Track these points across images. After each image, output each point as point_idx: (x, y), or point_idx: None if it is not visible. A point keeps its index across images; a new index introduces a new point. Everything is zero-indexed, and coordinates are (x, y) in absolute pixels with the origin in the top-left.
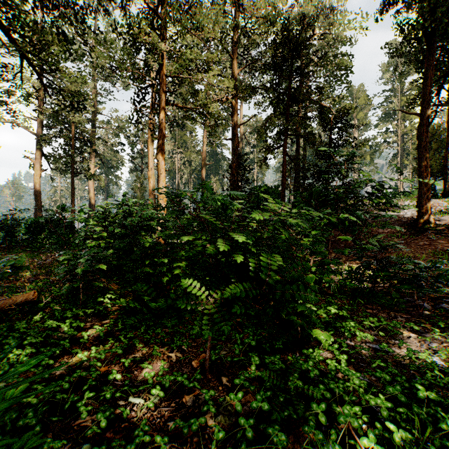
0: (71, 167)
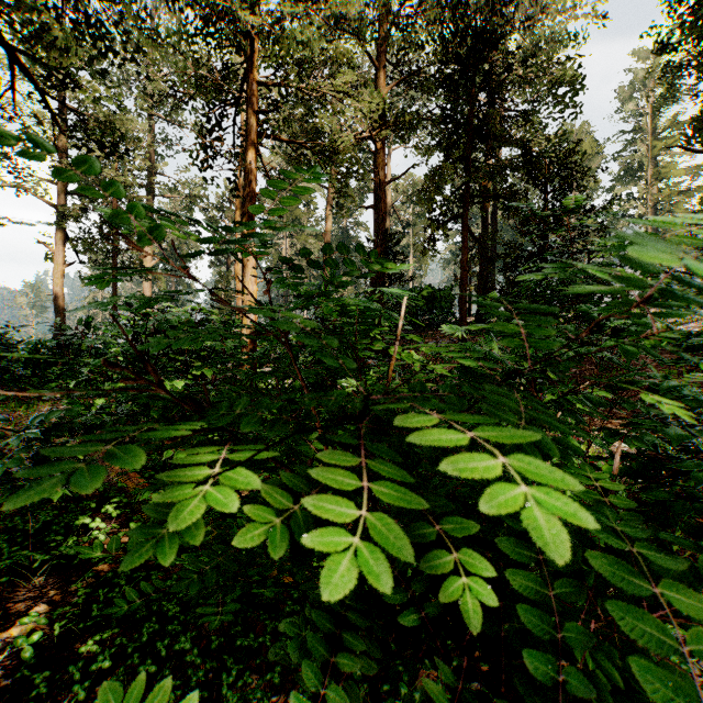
0: (112, 258)
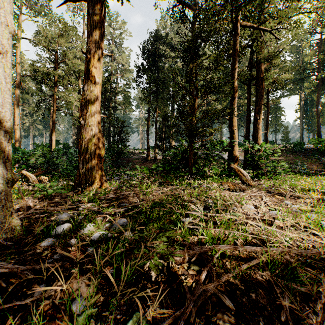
0: None
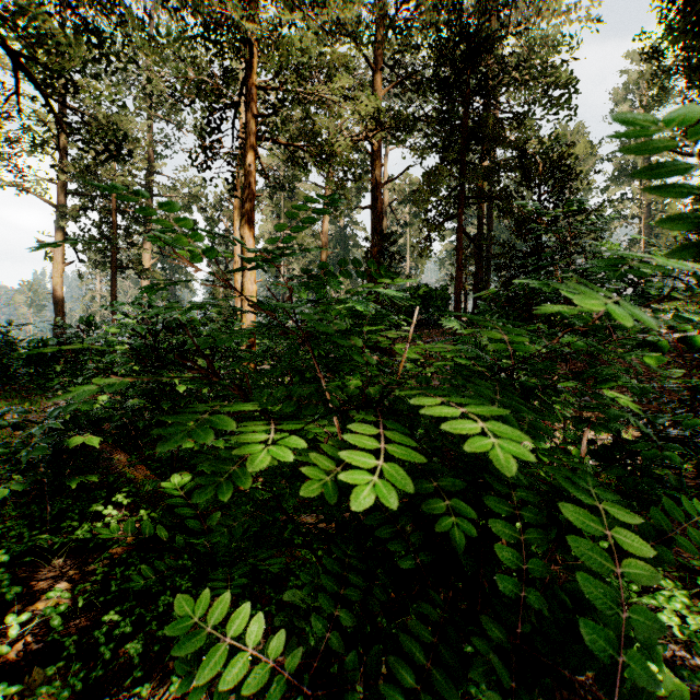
0: (112, 257)
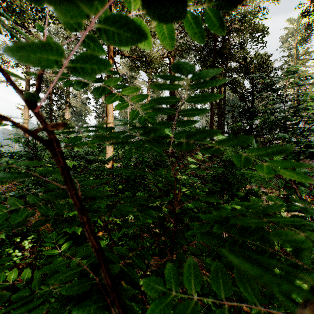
0: (50, 114)
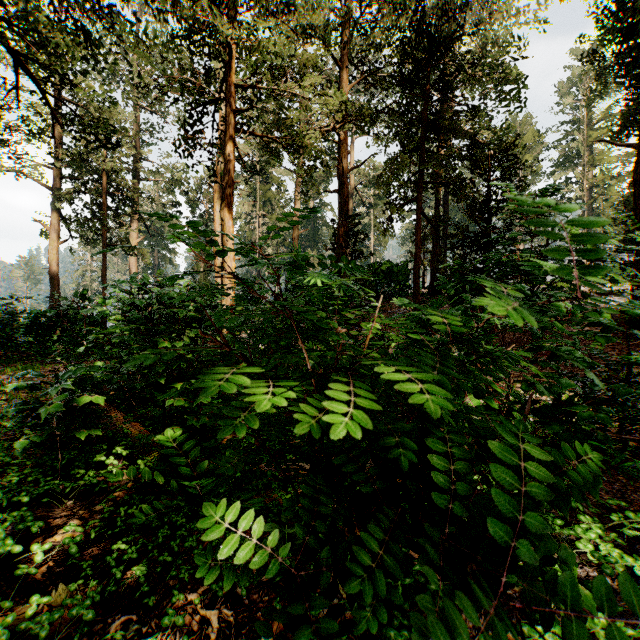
0: (102, 236)
